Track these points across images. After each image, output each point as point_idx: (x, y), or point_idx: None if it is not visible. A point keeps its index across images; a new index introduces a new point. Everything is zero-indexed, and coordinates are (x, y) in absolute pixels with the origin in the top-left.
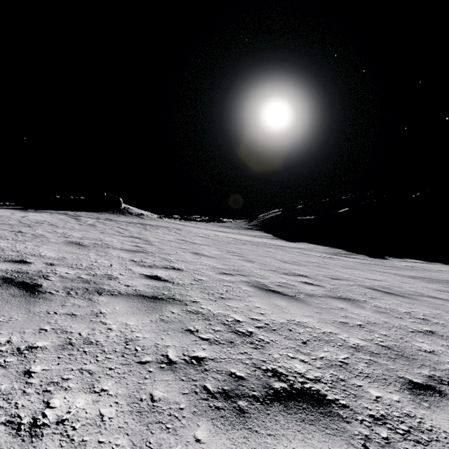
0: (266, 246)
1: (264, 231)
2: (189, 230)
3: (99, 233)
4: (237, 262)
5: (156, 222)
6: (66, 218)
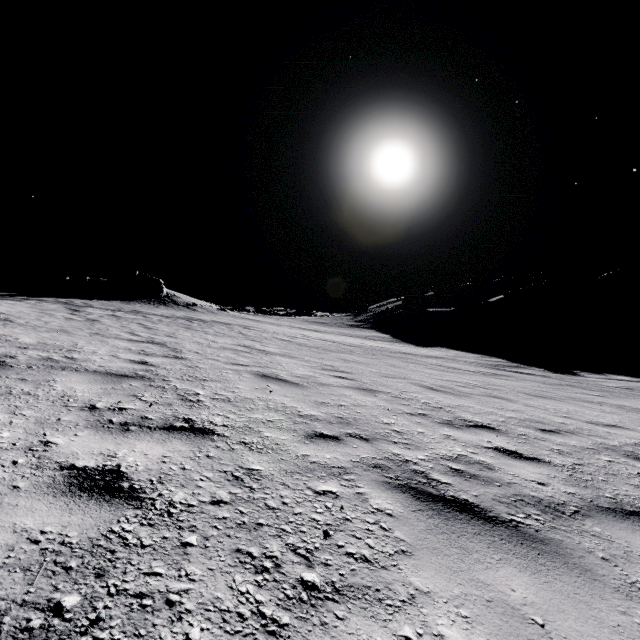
0: (386, 355)
1: (378, 329)
2: (264, 328)
3: (84, 336)
4: (344, 394)
5: (214, 316)
6: (56, 309)
